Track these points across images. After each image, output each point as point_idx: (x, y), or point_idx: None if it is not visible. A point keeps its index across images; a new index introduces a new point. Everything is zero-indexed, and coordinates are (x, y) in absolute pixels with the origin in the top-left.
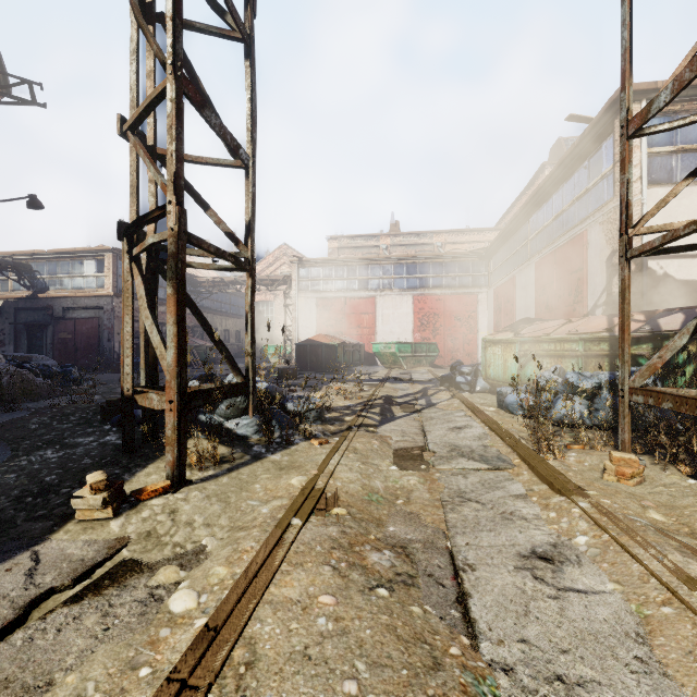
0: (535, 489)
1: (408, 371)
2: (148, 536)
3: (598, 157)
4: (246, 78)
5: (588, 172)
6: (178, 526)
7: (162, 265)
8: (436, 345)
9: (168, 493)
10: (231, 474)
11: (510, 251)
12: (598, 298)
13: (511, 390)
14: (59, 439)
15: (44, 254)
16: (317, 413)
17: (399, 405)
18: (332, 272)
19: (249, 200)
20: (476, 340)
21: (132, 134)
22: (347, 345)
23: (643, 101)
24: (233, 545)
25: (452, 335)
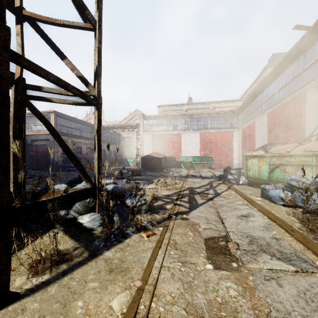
0: None
1: (198, 171)
2: None
3: (312, 49)
4: None
5: (305, 59)
6: None
7: (28, 99)
8: (212, 158)
9: None
10: (63, 279)
11: (251, 109)
12: (313, 131)
13: (271, 187)
14: None
15: None
16: (147, 206)
17: (198, 194)
18: (159, 122)
19: (96, 53)
20: (232, 155)
21: None
22: (167, 158)
23: None
24: None
25: (220, 153)
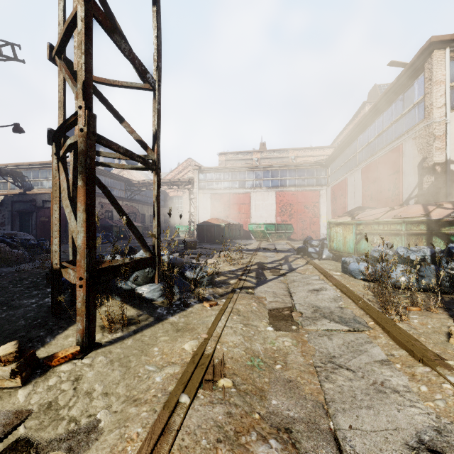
0: (395, 354)
1: (273, 243)
2: (48, 408)
3: (411, 91)
4: (153, 20)
5: (403, 103)
6: (78, 396)
7: None
8: (291, 225)
9: (77, 358)
10: (135, 336)
11: (343, 160)
12: (411, 192)
13: (352, 260)
14: (8, 301)
15: (30, 165)
16: (209, 279)
17: (269, 270)
18: (221, 176)
19: (156, 115)
20: (319, 222)
21: (58, 58)
22: (231, 225)
23: (446, 48)
24: (121, 428)
25: (302, 219)
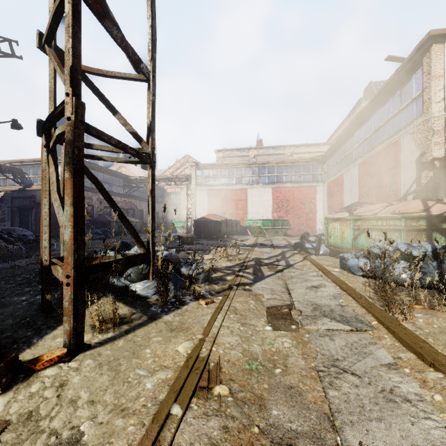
0: (402, 357)
1: (270, 239)
2: (28, 419)
3: (408, 86)
4: (148, 10)
5: (400, 98)
6: (61, 405)
7: None
8: (288, 221)
9: (63, 361)
10: (127, 336)
11: (339, 157)
12: (409, 188)
13: (351, 256)
14: None
15: (30, 161)
16: (205, 275)
17: (266, 266)
18: (218, 173)
19: (150, 107)
20: (315, 217)
21: (48, 46)
22: (228, 221)
23: (445, 42)
24: (105, 444)
25: (299, 214)
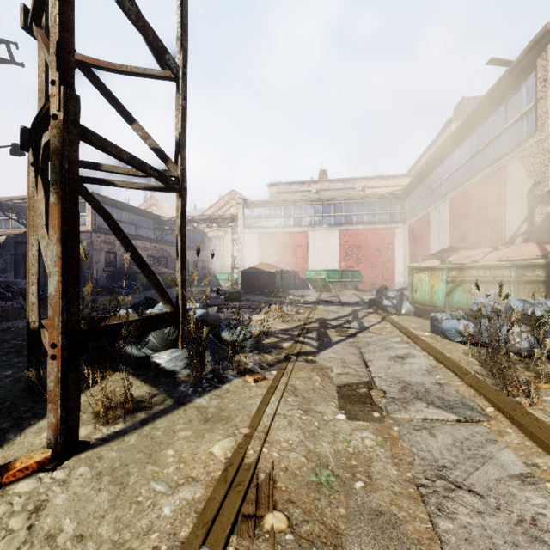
0: (540, 464)
1: (336, 294)
2: None
3: (517, 97)
4: None
5: (506, 113)
6: (32, 542)
7: (81, 182)
8: (359, 272)
9: (45, 470)
10: (143, 429)
11: (424, 191)
12: (518, 228)
13: (446, 316)
14: None
15: None
16: (254, 342)
17: (333, 328)
18: (272, 212)
19: (179, 114)
20: (393, 268)
21: (35, 25)
22: (284, 272)
23: None
24: None
25: (372, 264)
